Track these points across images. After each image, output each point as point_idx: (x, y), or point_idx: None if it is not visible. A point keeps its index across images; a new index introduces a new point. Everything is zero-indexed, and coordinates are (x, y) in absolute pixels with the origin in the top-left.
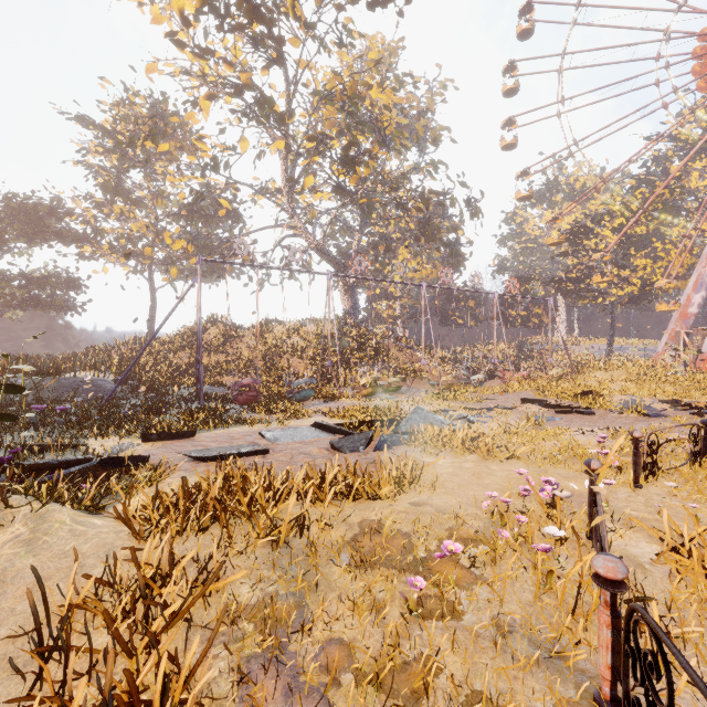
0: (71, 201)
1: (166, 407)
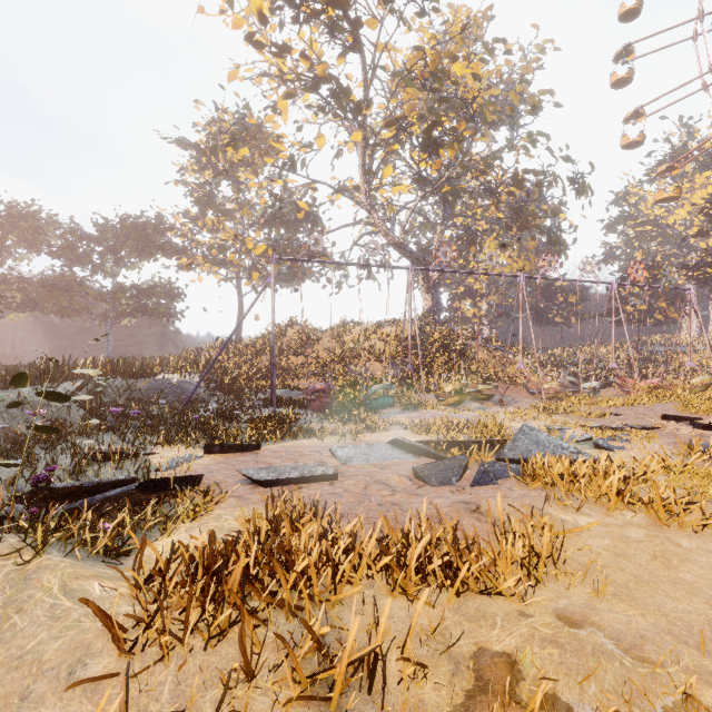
0: (171, 217)
1: (237, 412)
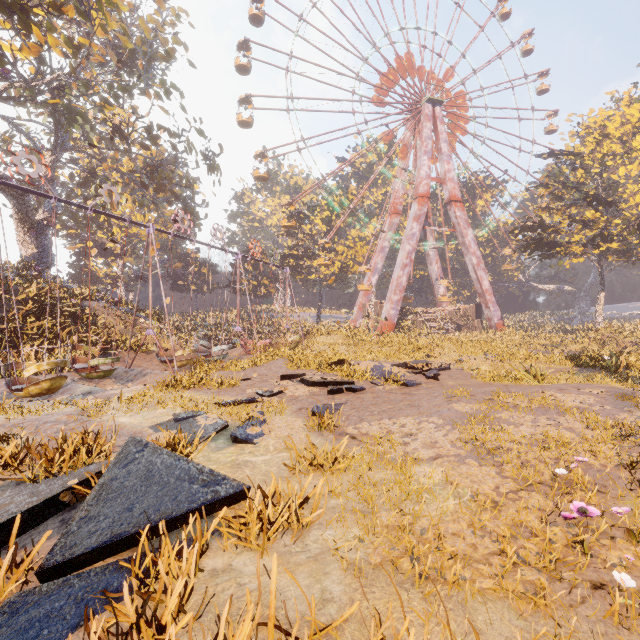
0: None
1: None
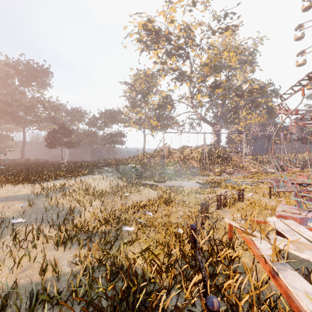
0: (122, 110)
1: (156, 175)
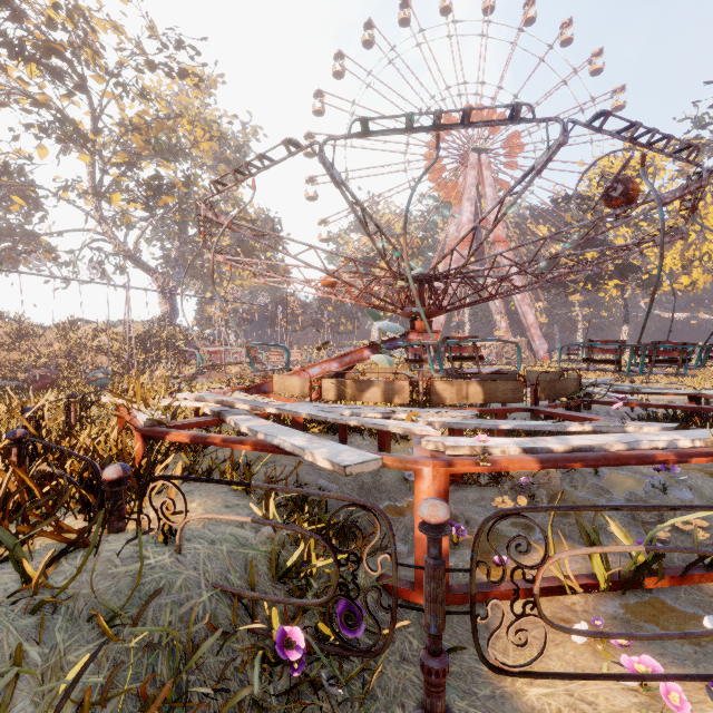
0: None
1: None
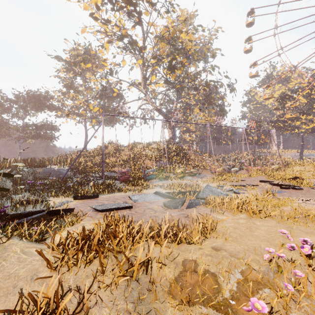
0: (52, 92)
1: (87, 182)
